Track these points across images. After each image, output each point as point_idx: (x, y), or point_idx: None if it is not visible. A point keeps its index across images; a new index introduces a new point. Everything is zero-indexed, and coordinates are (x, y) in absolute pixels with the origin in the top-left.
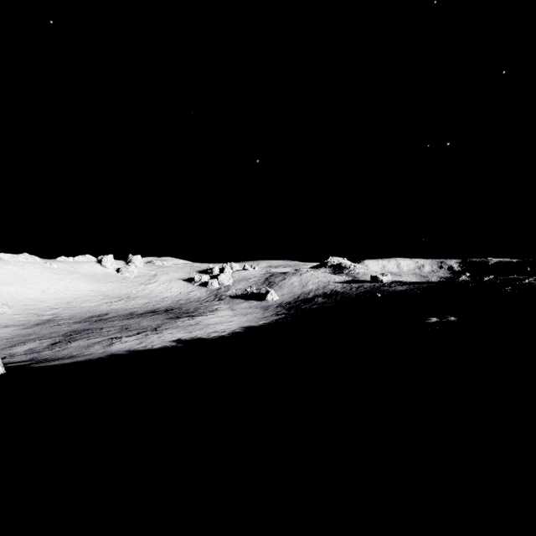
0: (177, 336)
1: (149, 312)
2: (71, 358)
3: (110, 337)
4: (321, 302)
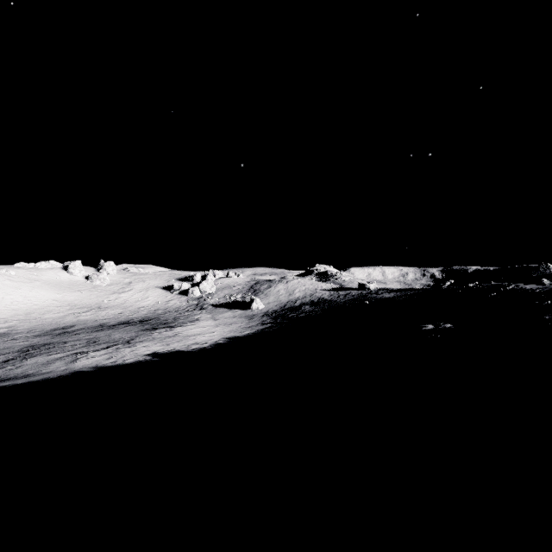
0: (153, 349)
1: (122, 323)
2: (25, 378)
3: (75, 352)
4: (308, 310)
